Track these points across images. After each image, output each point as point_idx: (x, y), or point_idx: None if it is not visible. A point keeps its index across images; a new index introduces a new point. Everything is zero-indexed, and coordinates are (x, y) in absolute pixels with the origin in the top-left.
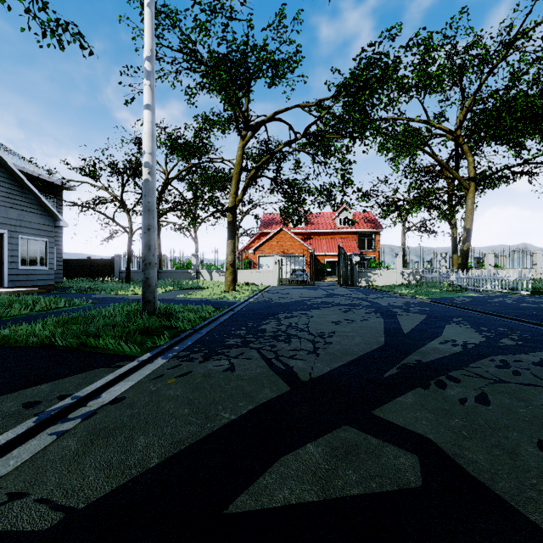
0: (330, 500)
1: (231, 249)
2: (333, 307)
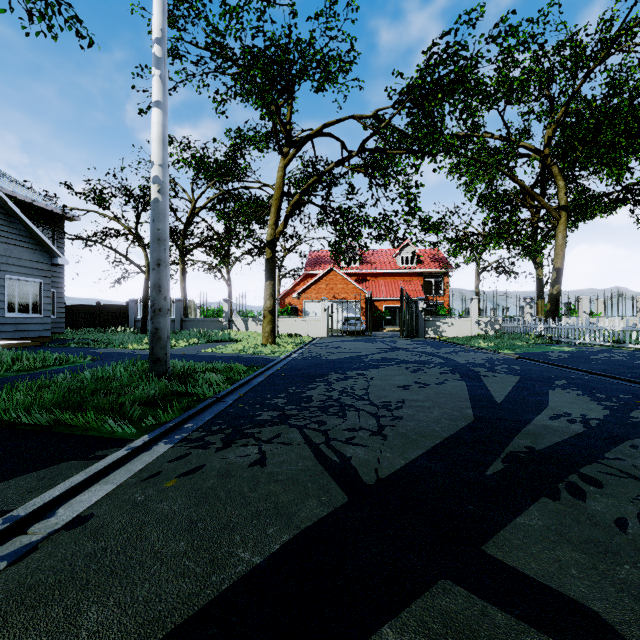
0: None
1: (269, 292)
2: (397, 365)
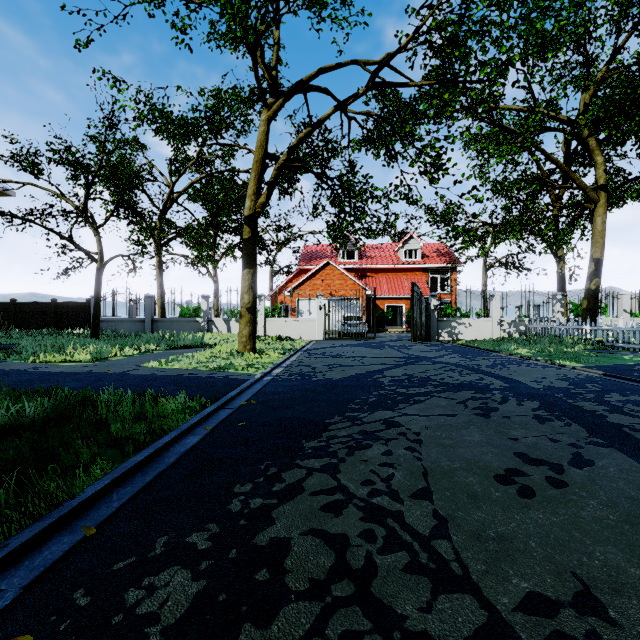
0: None
1: (248, 283)
2: (441, 395)
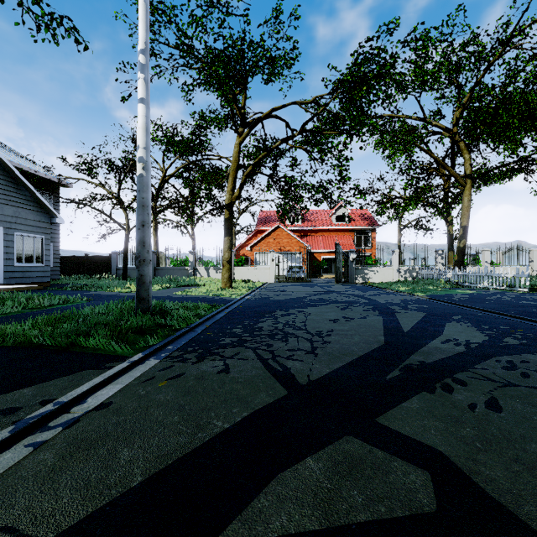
0: (334, 528)
1: (227, 245)
2: (330, 304)
